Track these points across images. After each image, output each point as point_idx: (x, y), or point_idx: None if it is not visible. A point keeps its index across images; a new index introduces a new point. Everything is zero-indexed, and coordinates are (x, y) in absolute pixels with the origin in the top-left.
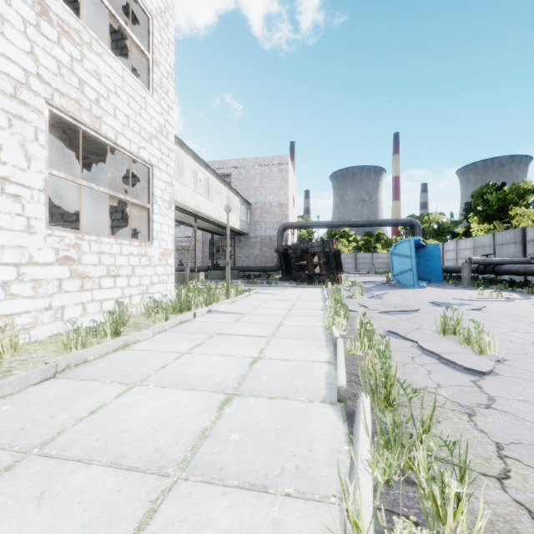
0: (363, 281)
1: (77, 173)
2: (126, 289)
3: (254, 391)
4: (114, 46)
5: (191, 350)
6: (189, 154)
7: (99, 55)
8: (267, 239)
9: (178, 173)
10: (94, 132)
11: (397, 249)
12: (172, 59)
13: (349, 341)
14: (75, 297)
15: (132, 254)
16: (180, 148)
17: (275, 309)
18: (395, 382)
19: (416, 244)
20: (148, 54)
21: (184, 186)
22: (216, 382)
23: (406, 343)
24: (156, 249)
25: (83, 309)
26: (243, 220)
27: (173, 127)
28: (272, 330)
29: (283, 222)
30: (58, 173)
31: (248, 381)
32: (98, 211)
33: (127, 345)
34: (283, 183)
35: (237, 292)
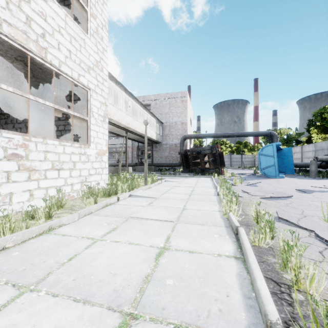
0: (238, 173)
1: (42, 98)
2: (68, 179)
3: (157, 310)
4: (67, 9)
5: (104, 236)
6: (122, 89)
7: (45, 1)
8: (173, 146)
9: (116, 103)
10: (41, 59)
11: (263, 151)
12: (105, 15)
13: (252, 233)
14: (23, 186)
15: (73, 153)
16: (116, 85)
17: (179, 194)
18: (327, 297)
19: (276, 148)
20: (86, 8)
21: (118, 110)
22: (115, 288)
23: (302, 232)
24: (93, 150)
25: (30, 194)
26: (158, 133)
27: (106, 63)
28: (177, 215)
29: (184, 134)
30: (7, 87)
31: (151, 288)
32: (56, 124)
33: (51, 228)
34: (184, 109)
35: (152, 180)
